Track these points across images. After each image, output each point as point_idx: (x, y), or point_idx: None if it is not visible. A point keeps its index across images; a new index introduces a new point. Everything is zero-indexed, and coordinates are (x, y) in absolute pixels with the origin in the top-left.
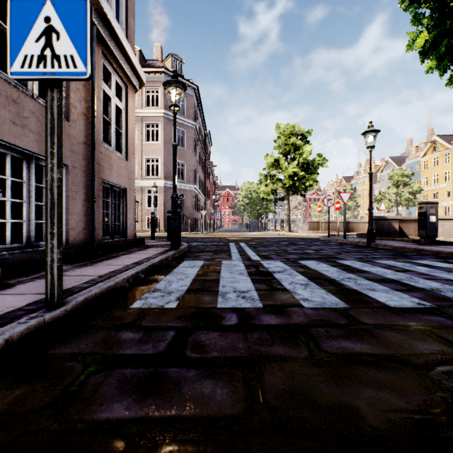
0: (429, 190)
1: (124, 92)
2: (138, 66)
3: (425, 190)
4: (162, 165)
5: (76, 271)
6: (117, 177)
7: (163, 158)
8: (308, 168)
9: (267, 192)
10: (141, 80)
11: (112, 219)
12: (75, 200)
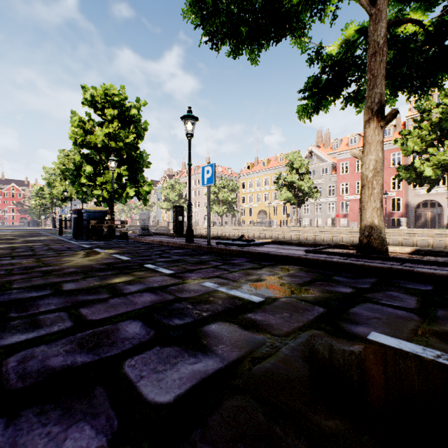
0: None
1: None
2: None
3: None
4: None
5: None
6: None
7: None
8: None
9: (37, 205)
10: None
11: None
12: None
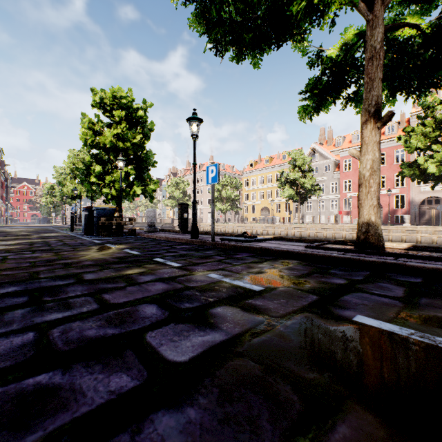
0: None
1: None
2: None
3: None
4: None
5: None
6: None
7: None
8: None
9: (48, 202)
10: None
11: None
12: None
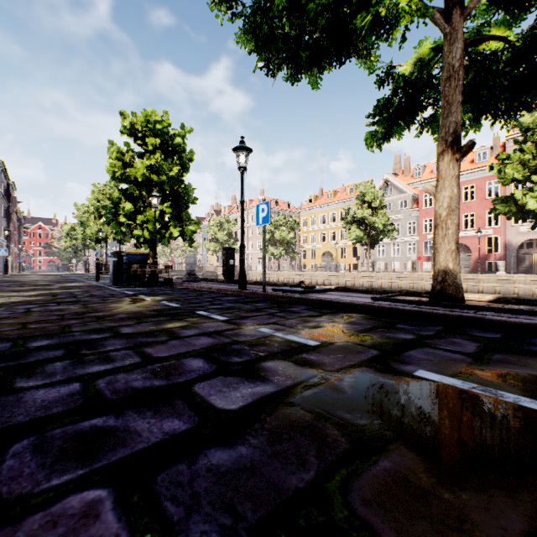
0: None
1: None
2: None
3: None
4: None
5: None
6: None
7: None
8: None
9: (67, 246)
10: None
11: None
12: None
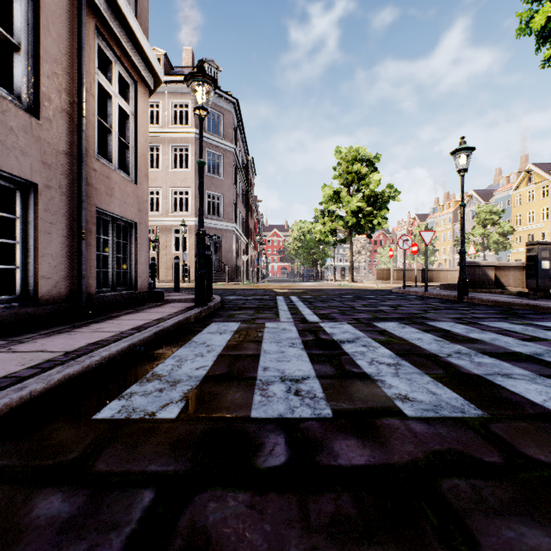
0: (523, 230)
1: (132, 90)
2: (152, 56)
3: (518, 231)
4: (193, 198)
5: (37, 343)
6: (121, 206)
7: (195, 189)
8: (375, 202)
9: (325, 233)
10: (156, 76)
11: (114, 265)
12: (49, 236)
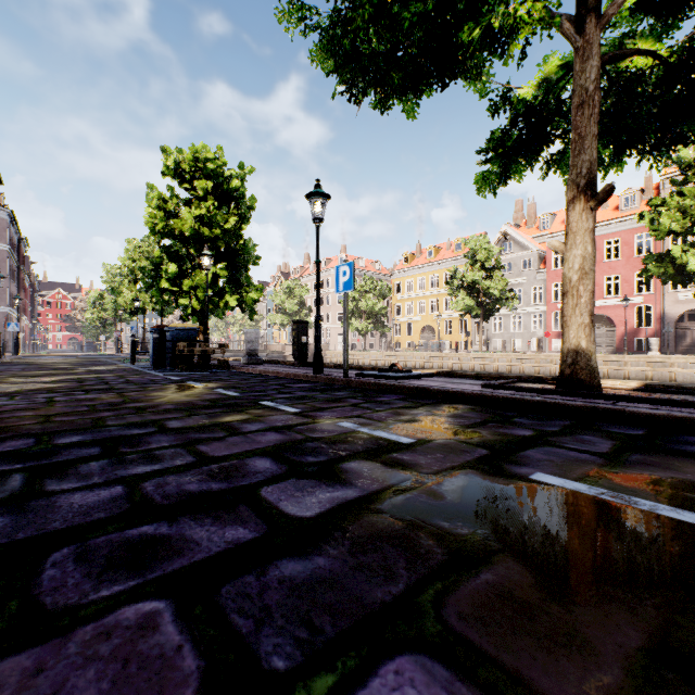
0: None
1: None
2: None
3: None
4: None
5: None
6: None
7: None
8: None
9: (94, 319)
10: None
11: None
12: None
